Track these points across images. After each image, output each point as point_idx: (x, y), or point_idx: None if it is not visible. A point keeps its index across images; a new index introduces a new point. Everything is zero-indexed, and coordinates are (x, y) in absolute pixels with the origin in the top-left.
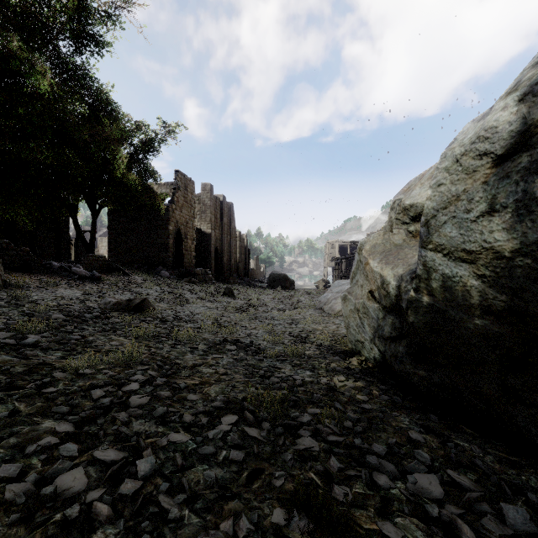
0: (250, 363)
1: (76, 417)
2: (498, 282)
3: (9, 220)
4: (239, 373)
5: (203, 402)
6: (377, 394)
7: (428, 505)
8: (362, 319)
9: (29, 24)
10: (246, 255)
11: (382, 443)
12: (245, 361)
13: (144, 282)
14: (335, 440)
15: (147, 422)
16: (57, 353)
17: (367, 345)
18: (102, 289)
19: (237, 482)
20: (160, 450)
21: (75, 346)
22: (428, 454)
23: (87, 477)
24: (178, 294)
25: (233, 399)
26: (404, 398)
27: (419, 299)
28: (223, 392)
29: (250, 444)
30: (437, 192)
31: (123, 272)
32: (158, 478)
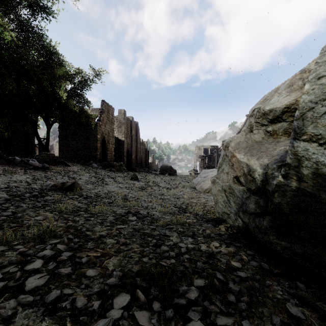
0: (145, 232)
1: None
2: None
3: None
4: (136, 242)
5: (100, 277)
6: (246, 260)
7: None
8: (228, 197)
9: None
10: (146, 154)
11: (267, 322)
12: (142, 230)
13: (79, 171)
14: (225, 324)
15: (34, 312)
16: None
17: (232, 217)
18: (48, 175)
19: None
20: None
21: (2, 222)
22: None
23: None
24: (101, 178)
25: (128, 272)
26: (269, 263)
27: (288, 184)
28: (120, 265)
29: None
30: (317, 85)
31: (66, 164)
32: None
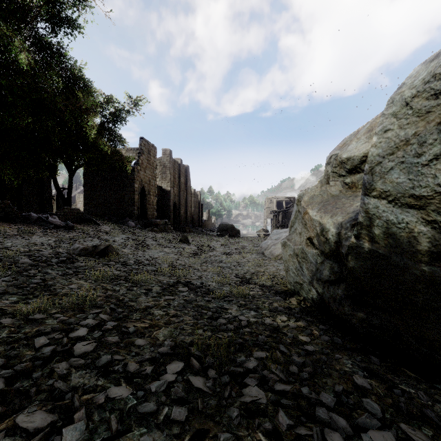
0: (199, 304)
1: (10, 371)
2: None
3: None
4: (189, 315)
5: (151, 347)
6: (317, 334)
7: None
8: (301, 263)
9: (11, 9)
10: (200, 209)
11: (328, 390)
12: (195, 302)
13: (112, 231)
14: (282, 390)
15: (88, 373)
16: (13, 297)
17: (306, 287)
18: (73, 237)
19: None
20: (96, 410)
21: (33, 290)
22: (377, 403)
23: None
24: (141, 241)
25: (180, 343)
26: (343, 339)
27: (361, 245)
28: (171, 336)
29: (194, 397)
30: (383, 139)
31: (94, 223)
32: None
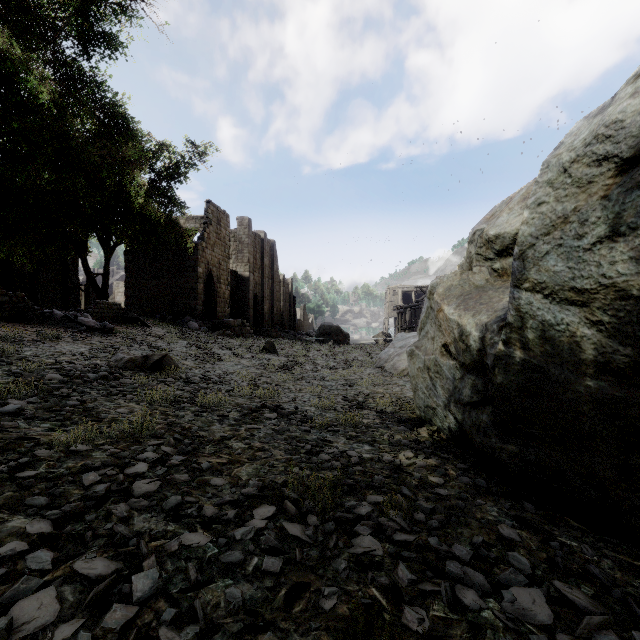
0: (293, 435)
1: (57, 512)
2: (620, 331)
3: (5, 261)
4: (280, 448)
5: (231, 487)
6: (454, 475)
7: (534, 636)
8: (434, 380)
9: (25, 21)
10: (291, 304)
11: (464, 542)
12: (288, 433)
13: (167, 335)
14: (404, 540)
15: (154, 517)
16: (45, 424)
17: (440, 413)
18: (114, 343)
19: (271, 605)
20: (168, 558)
21: (70, 415)
22: (526, 558)
23: (60, 601)
24: (208, 350)
25: (270, 484)
26: (489, 481)
27: (510, 354)
28: (257, 475)
29: (290, 546)
30: (537, 214)
31: (141, 323)
32: (161, 601)
